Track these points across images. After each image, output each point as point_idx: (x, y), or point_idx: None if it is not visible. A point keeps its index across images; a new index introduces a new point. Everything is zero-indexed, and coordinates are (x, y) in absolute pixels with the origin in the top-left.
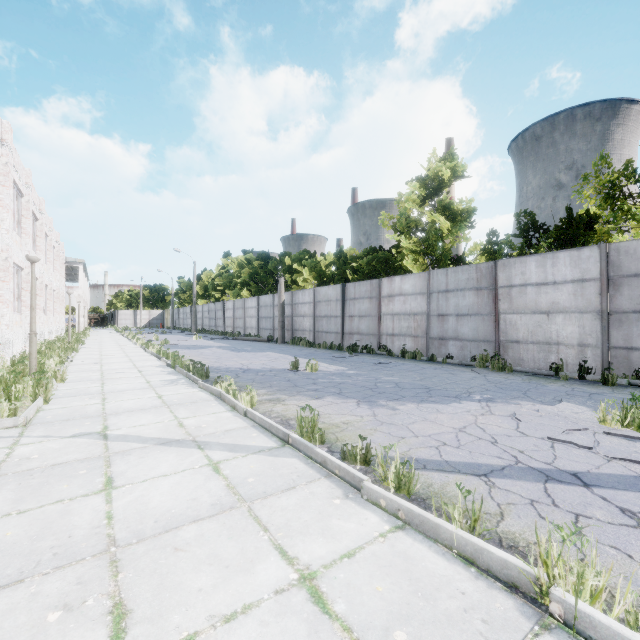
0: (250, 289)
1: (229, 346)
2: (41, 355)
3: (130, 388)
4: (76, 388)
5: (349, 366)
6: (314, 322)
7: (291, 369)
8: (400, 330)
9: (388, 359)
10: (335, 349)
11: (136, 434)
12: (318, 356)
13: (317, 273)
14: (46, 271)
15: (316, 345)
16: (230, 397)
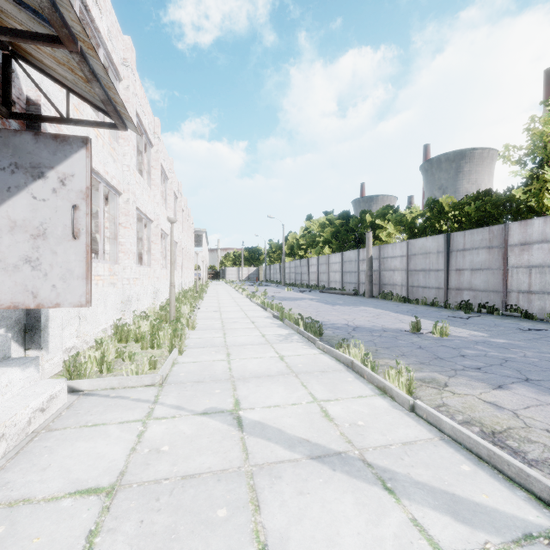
0: (331, 246)
1: (320, 299)
2: (179, 302)
3: (249, 342)
4: (203, 337)
5: (485, 331)
6: (407, 276)
7: (411, 331)
8: (543, 286)
9: (532, 323)
10: (438, 306)
11: (275, 424)
12: (426, 314)
13: (406, 226)
14: (182, 237)
15: (412, 301)
16: (372, 372)
